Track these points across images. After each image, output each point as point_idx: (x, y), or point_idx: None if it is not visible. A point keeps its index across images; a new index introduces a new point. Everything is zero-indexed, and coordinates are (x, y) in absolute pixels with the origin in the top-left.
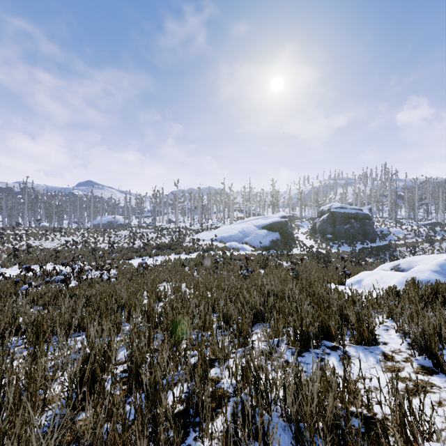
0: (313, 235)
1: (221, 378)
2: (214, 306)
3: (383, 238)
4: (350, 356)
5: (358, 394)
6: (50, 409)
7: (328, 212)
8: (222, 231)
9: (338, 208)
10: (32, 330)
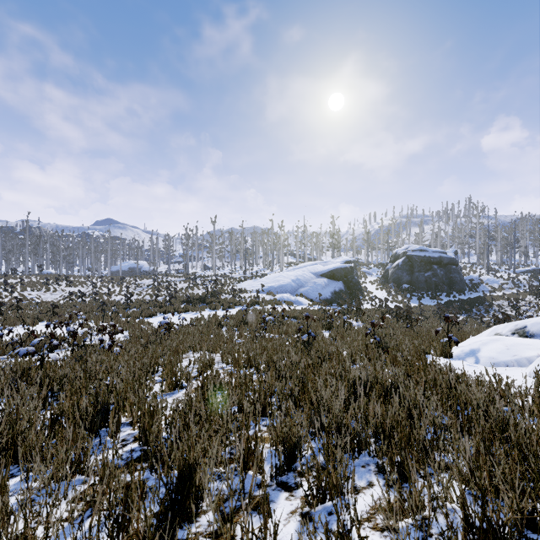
0: (386, 284)
1: None
2: (264, 405)
3: (474, 289)
4: None
5: None
6: None
7: (404, 256)
8: (271, 280)
9: (416, 251)
10: None
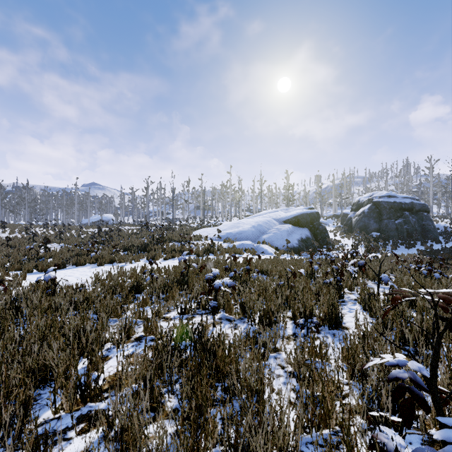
0: (354, 232)
1: None
2: None
3: (448, 237)
4: None
5: None
6: None
7: (369, 203)
8: (229, 226)
9: (384, 197)
10: None
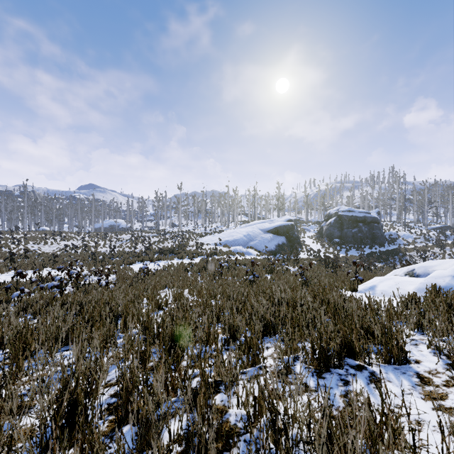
0: (320, 239)
1: (229, 407)
2: (218, 315)
3: (392, 242)
4: (379, 378)
5: (400, 434)
6: (15, 452)
7: (335, 216)
8: (226, 235)
9: (345, 212)
10: (14, 344)
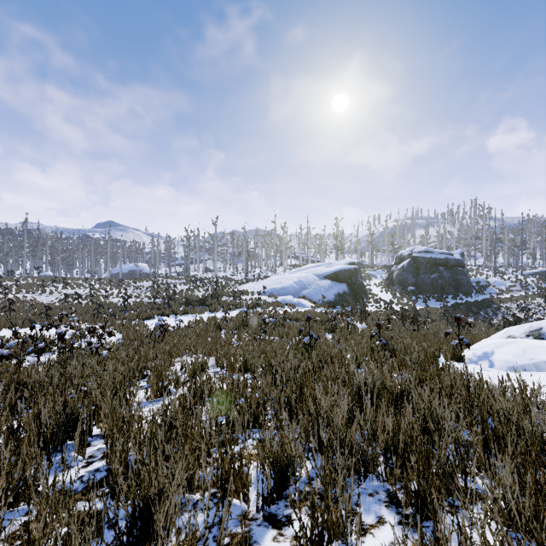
0: (391, 287)
1: None
2: (256, 414)
3: (481, 291)
4: None
5: None
6: None
7: (409, 258)
8: (273, 282)
9: (422, 252)
10: None
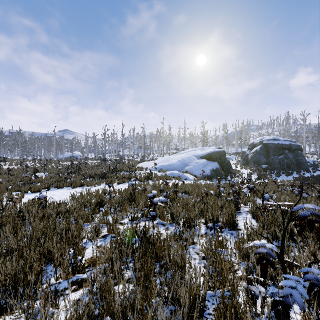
0: (250, 165)
1: None
2: None
3: (315, 168)
4: None
5: None
6: None
7: (260, 144)
8: (162, 161)
9: (270, 140)
10: None
